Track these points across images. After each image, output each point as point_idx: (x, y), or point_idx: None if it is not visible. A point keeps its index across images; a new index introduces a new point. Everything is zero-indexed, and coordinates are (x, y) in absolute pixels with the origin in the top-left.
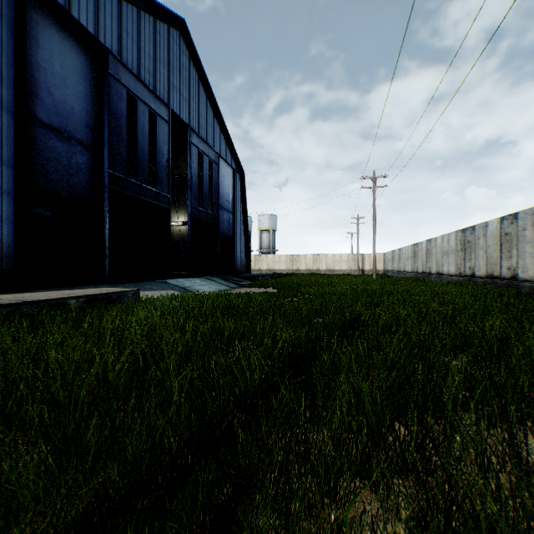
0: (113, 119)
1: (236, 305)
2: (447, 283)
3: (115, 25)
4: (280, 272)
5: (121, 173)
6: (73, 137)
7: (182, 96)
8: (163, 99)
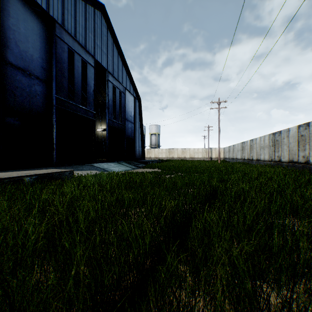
0: (59, 64)
1: (135, 180)
2: (264, 165)
3: (60, 5)
4: (162, 159)
5: (64, 98)
6: (32, 74)
7: (102, 51)
8: (90, 53)
